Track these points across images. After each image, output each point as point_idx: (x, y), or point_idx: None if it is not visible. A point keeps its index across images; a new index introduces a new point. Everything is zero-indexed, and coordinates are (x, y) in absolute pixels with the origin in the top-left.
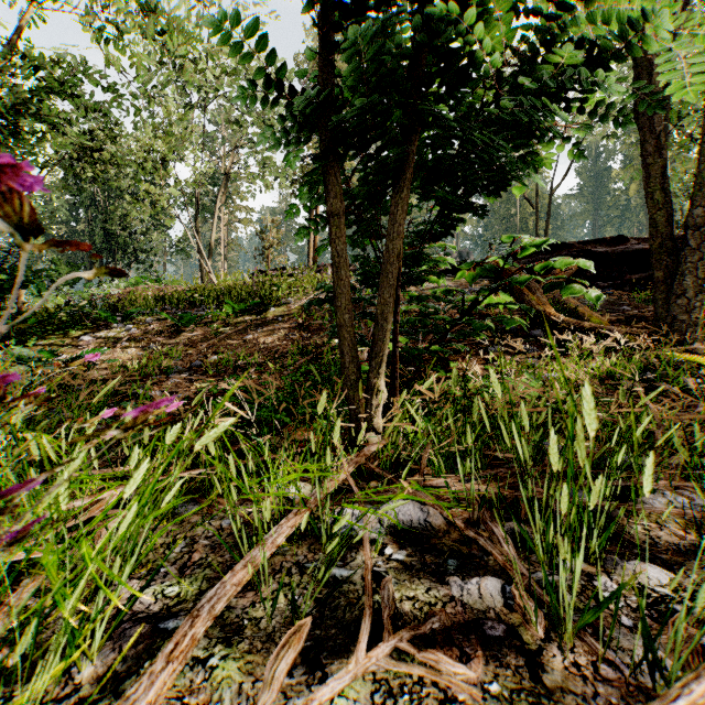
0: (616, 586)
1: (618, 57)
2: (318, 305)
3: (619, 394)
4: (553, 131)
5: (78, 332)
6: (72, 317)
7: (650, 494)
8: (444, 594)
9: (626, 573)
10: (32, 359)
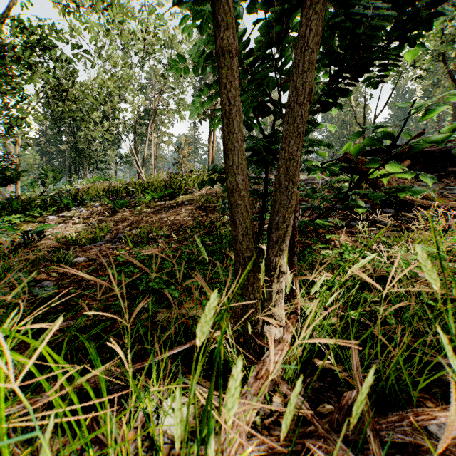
0: None
1: None
2: (211, 185)
3: None
4: None
5: (48, 213)
6: (45, 203)
7: None
8: None
9: None
10: None
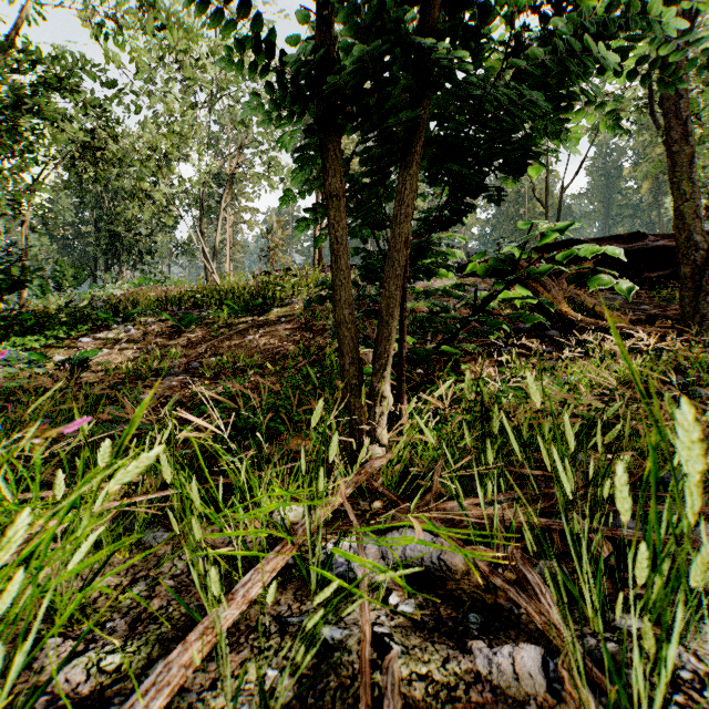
0: (694, 659)
1: (668, 1)
2: (319, 303)
3: (665, 402)
4: (588, 93)
5: (78, 333)
6: (72, 318)
7: (708, 522)
8: (466, 669)
9: (703, 638)
10: (23, 361)
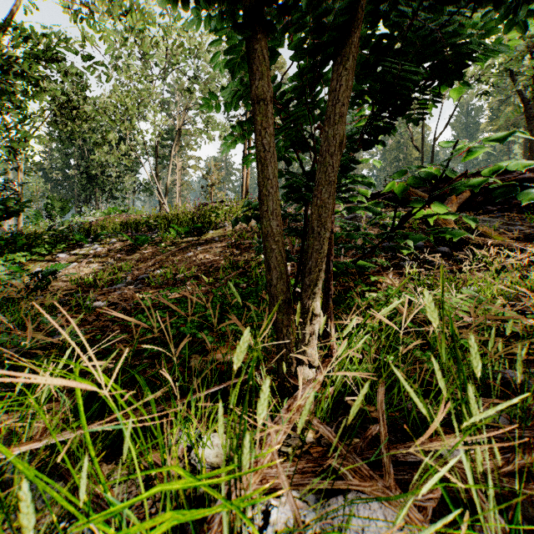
0: None
1: None
2: (246, 222)
3: None
4: None
5: (57, 250)
6: (53, 239)
7: None
8: None
9: None
10: (2, 273)
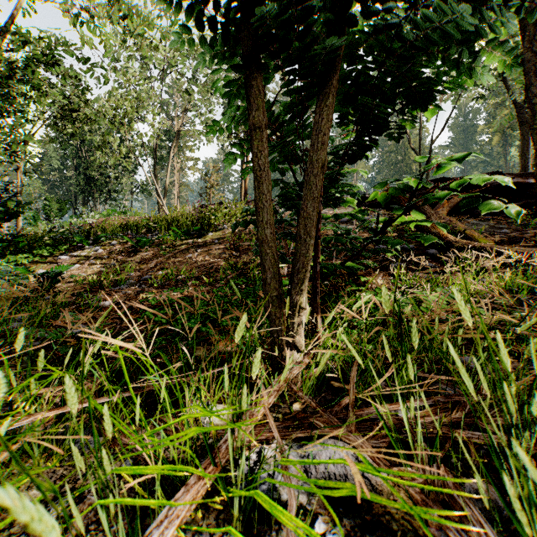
0: None
1: None
2: (244, 227)
3: None
4: (493, 25)
5: (58, 252)
6: (54, 241)
7: None
8: None
9: None
10: (9, 274)
